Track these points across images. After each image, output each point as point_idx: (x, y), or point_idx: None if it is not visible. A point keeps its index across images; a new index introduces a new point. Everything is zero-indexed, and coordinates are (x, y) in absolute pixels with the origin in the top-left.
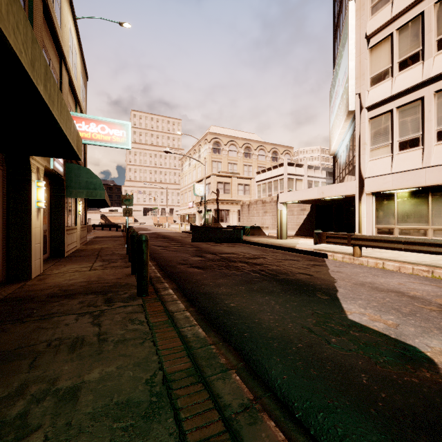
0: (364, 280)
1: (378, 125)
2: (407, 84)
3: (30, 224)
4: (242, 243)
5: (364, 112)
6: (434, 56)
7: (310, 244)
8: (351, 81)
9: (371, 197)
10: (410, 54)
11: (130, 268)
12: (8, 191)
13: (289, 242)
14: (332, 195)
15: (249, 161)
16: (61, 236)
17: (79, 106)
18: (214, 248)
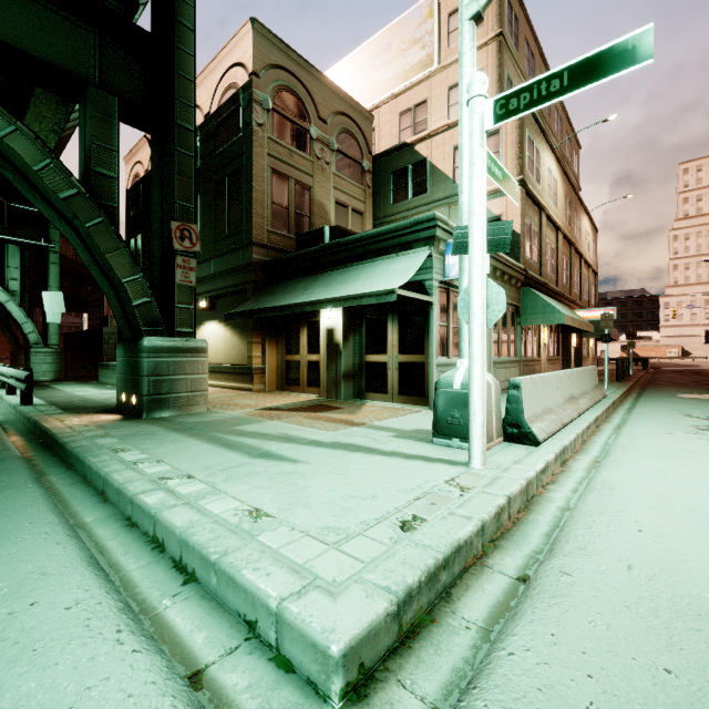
0: None
1: None
2: None
3: (570, 353)
4: None
5: None
6: None
7: None
8: None
9: None
10: None
11: None
12: (562, 340)
13: None
14: None
15: None
16: (580, 362)
17: (590, 268)
18: None
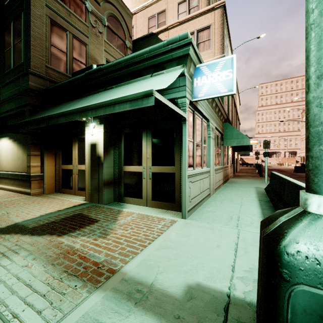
0: None
1: None
2: None
3: (235, 162)
4: None
5: None
6: None
7: None
8: None
9: None
10: None
11: (258, 175)
12: None
13: None
14: None
15: None
16: (236, 166)
17: (238, 120)
18: (302, 174)
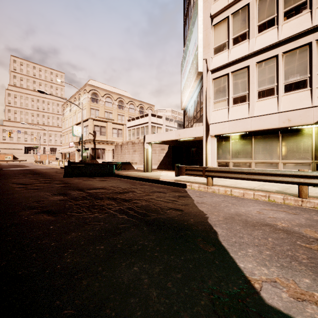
0: (230, 212)
1: (218, 84)
2: (238, 55)
3: None
4: (114, 177)
5: (209, 73)
6: (256, 37)
7: (170, 176)
8: (200, 48)
9: (214, 139)
10: (240, 34)
11: None
12: None
13: (154, 175)
14: (186, 137)
15: (122, 112)
16: None
17: None
18: (84, 183)
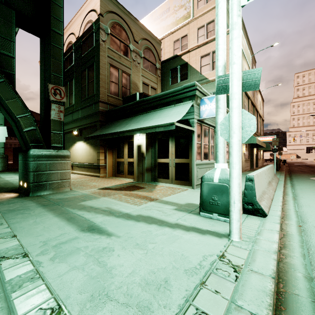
0: None
1: None
2: None
3: (253, 157)
4: None
5: None
6: None
7: None
8: None
9: None
10: None
11: None
12: (250, 151)
13: None
14: None
15: None
16: (257, 161)
17: (261, 118)
18: None
